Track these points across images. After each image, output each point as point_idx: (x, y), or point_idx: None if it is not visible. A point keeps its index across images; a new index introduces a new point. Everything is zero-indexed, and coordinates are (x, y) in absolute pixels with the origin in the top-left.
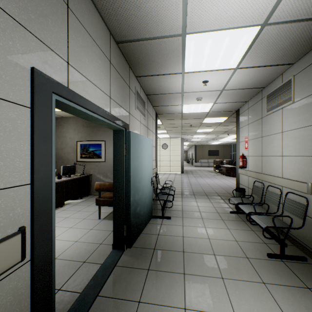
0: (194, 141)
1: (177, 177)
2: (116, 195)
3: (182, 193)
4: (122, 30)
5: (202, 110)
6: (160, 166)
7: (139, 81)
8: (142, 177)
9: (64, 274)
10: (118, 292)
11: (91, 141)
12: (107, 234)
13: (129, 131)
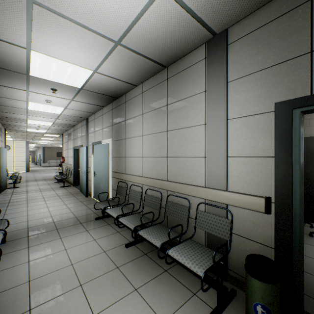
0: (42, 144)
1: (23, 174)
2: None
3: (27, 181)
4: (1, 116)
5: (41, 131)
6: None
7: (1, 121)
8: (3, 166)
9: None
10: (2, 198)
11: None
12: None
13: None
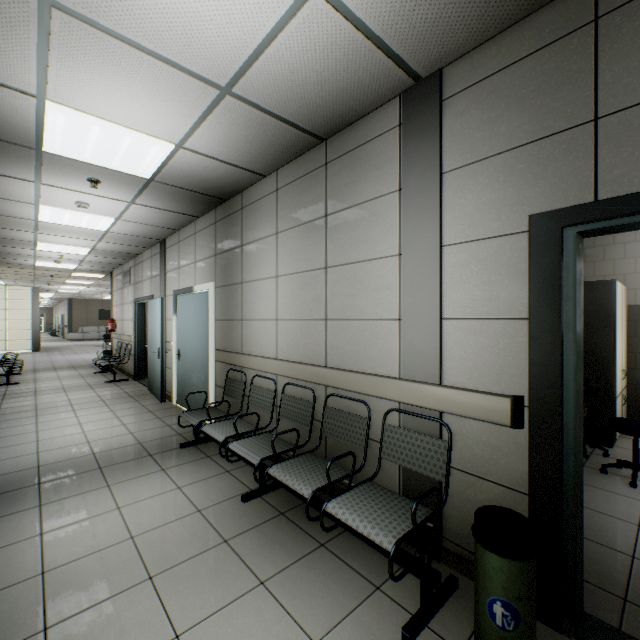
0: (67, 292)
1: (26, 357)
2: None
3: (35, 370)
4: None
5: (66, 267)
6: None
7: None
8: None
9: None
10: None
11: None
12: None
13: None
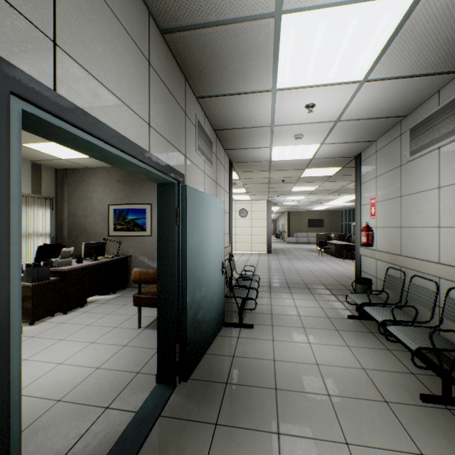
0: (287, 205)
1: (262, 260)
2: (162, 293)
3: (270, 285)
4: (170, 7)
5: (301, 156)
6: (236, 243)
7: (202, 105)
8: (206, 262)
9: (69, 432)
10: None
11: (131, 205)
12: (150, 354)
13: (184, 186)
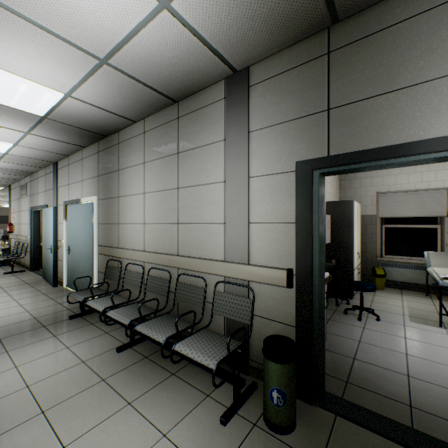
0: None
1: None
2: None
3: None
4: None
5: None
6: None
7: None
8: None
9: None
10: None
11: None
12: None
13: None
